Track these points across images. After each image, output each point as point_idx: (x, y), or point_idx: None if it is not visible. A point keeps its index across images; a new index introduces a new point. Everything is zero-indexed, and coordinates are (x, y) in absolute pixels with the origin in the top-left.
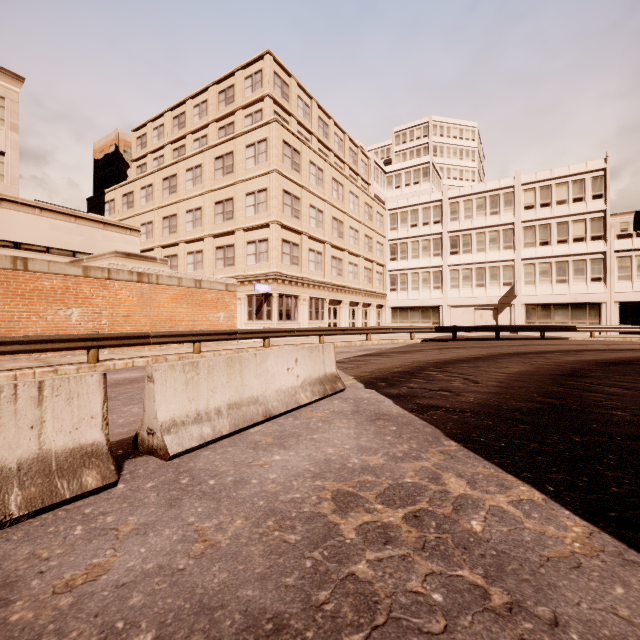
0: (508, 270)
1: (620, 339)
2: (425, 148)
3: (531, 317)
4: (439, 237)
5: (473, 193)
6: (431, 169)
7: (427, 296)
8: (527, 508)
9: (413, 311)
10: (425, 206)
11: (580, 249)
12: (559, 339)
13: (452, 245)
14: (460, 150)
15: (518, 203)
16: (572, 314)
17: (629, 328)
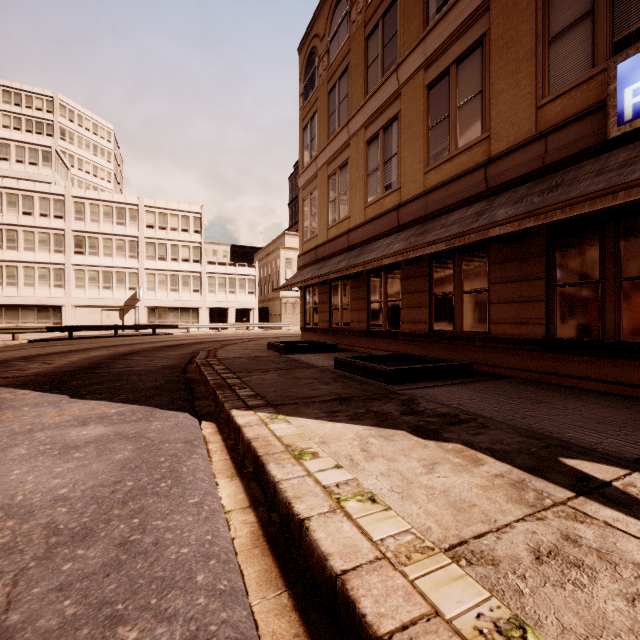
0: (134, 276)
1: (205, 333)
2: (49, 125)
3: (152, 318)
4: (62, 233)
5: (100, 199)
6: (54, 156)
7: (46, 294)
8: (18, 394)
9: (27, 310)
10: (44, 196)
11: (187, 267)
12: (167, 334)
13: (77, 244)
14: (94, 145)
15: (142, 221)
16: (182, 315)
17: (210, 325)
